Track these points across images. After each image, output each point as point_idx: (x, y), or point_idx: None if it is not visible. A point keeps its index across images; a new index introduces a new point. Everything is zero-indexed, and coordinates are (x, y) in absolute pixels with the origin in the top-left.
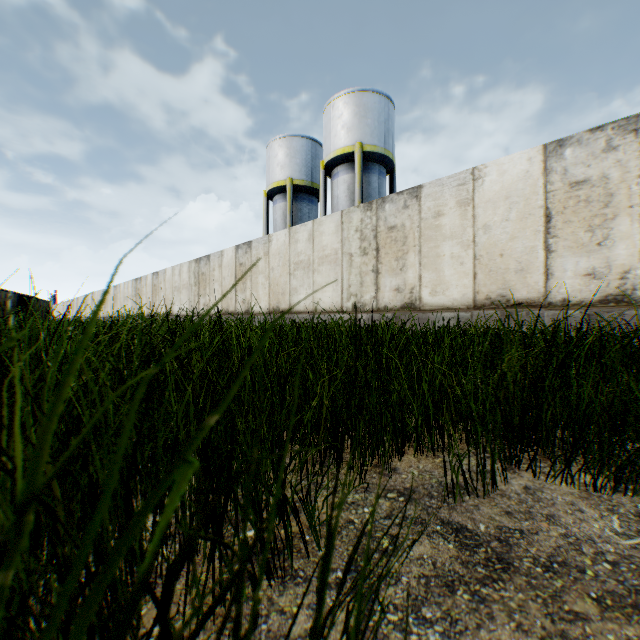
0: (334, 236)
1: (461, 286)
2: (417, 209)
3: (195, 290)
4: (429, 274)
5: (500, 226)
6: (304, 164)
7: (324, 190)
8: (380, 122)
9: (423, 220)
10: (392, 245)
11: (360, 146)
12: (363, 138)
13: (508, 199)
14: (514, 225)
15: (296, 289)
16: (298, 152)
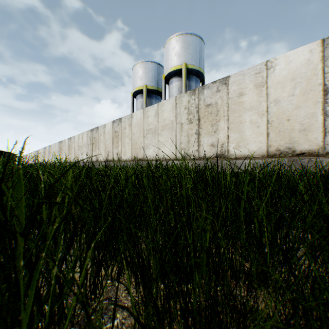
0: (171, 112)
1: (257, 142)
2: (226, 92)
3: (90, 147)
4: (234, 134)
5: (287, 100)
6: (153, 77)
7: (164, 91)
8: (196, 52)
9: (230, 99)
10: (209, 116)
11: (185, 65)
12: (187, 61)
13: (293, 80)
14: (298, 98)
15: (147, 146)
16: (150, 70)
